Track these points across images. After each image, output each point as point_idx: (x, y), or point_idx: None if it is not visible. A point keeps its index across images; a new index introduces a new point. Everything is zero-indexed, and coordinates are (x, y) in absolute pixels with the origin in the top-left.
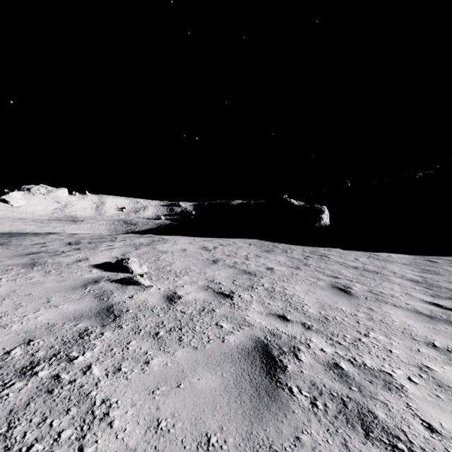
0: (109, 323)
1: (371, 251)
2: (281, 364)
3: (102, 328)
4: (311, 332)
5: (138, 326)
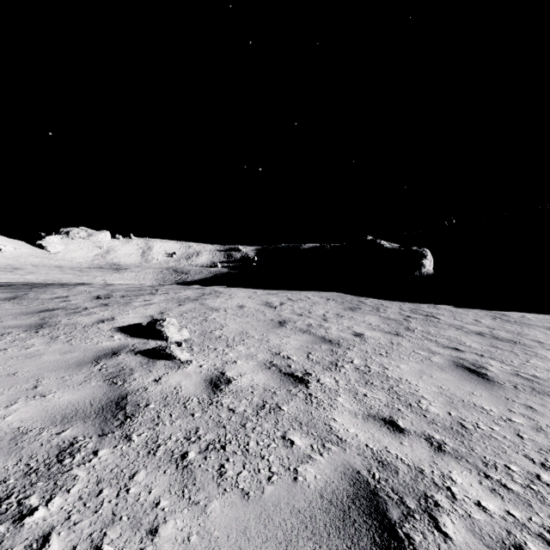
0: (112, 430)
1: (496, 310)
2: (411, 549)
3: (99, 441)
4: (446, 458)
5: (157, 438)
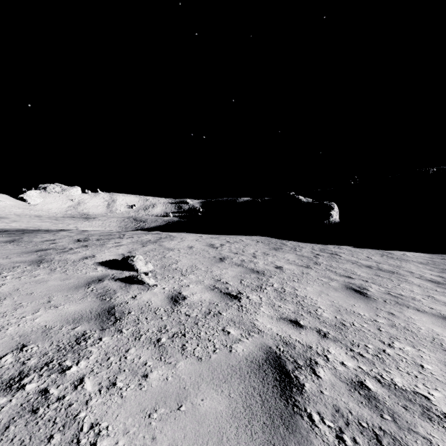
0: (108, 327)
1: (384, 249)
2: (297, 382)
3: (101, 333)
4: (327, 341)
5: (139, 331)
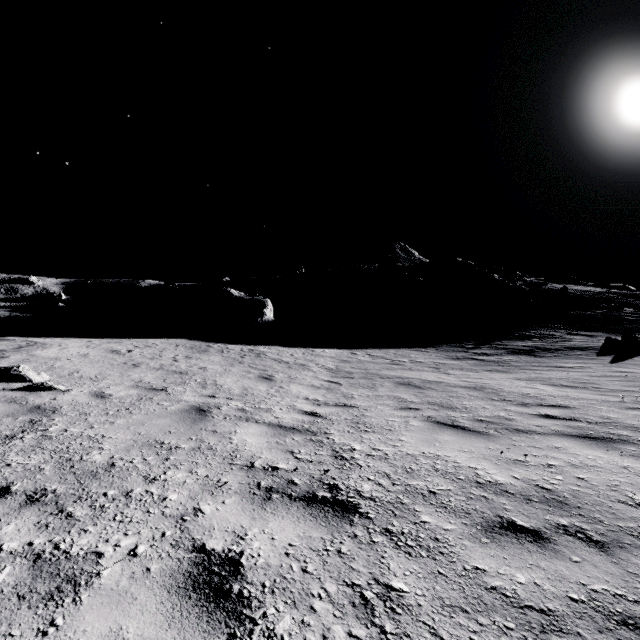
0: (51, 415)
1: (310, 347)
2: (209, 411)
3: (49, 417)
4: (232, 400)
5: (85, 412)
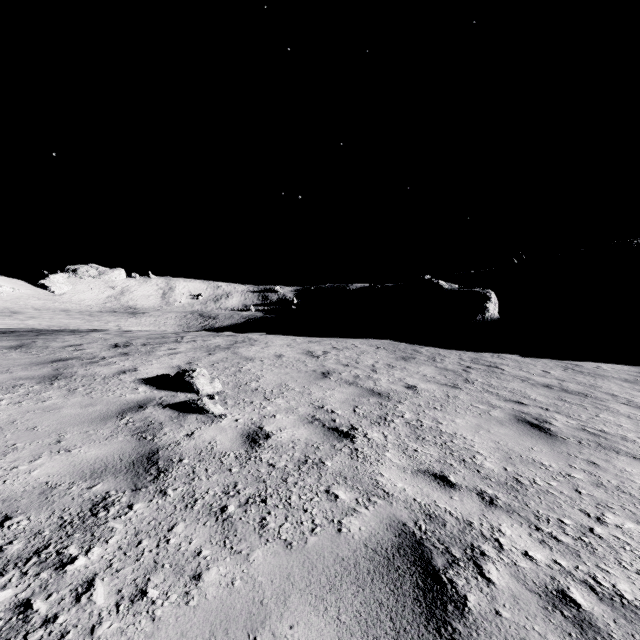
0: (146, 485)
1: (568, 360)
2: (454, 592)
3: (133, 495)
4: (497, 511)
5: (194, 492)
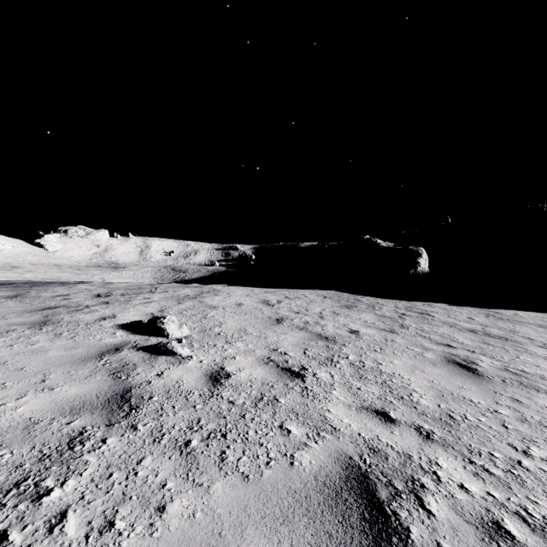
0: (118, 421)
1: (489, 308)
2: (397, 524)
3: (107, 430)
4: (433, 445)
5: (161, 427)
